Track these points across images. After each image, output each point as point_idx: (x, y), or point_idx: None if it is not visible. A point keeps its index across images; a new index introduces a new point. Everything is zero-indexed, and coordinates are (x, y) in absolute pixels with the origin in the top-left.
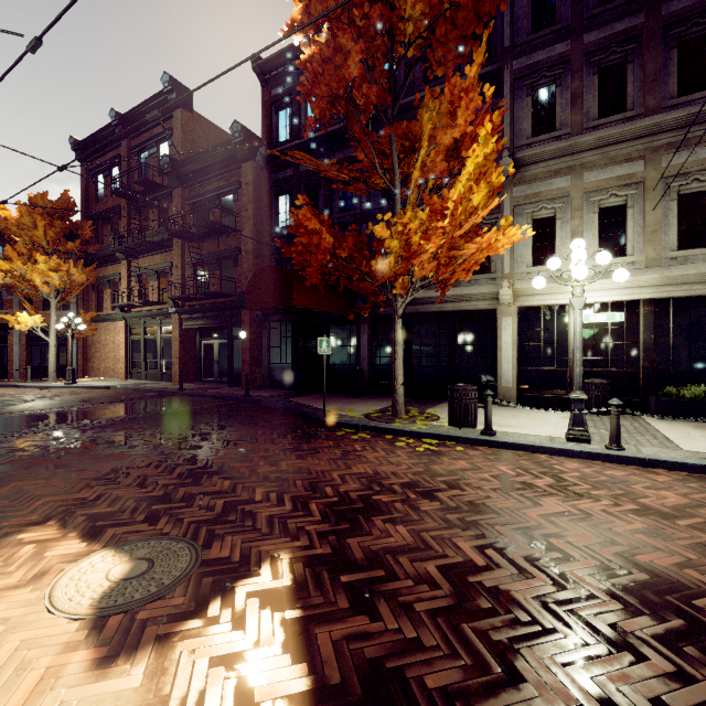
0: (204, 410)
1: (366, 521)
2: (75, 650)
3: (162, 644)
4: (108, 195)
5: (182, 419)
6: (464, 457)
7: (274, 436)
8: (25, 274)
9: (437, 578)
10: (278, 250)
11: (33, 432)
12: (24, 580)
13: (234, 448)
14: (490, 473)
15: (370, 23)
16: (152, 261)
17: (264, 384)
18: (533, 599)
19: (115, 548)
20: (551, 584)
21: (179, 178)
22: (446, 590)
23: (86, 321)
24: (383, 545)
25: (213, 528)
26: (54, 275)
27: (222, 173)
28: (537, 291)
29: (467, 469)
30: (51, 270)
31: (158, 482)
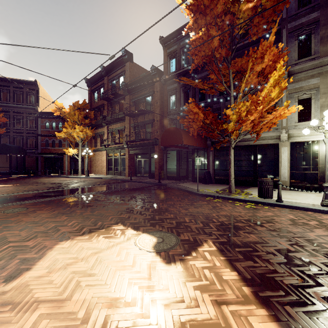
0: (144, 188)
1: (236, 232)
2: (156, 260)
3: (182, 261)
4: (99, 100)
5: (138, 191)
6: (270, 211)
7: (179, 199)
8: (71, 133)
9: (275, 253)
10: (170, 119)
11: (88, 194)
12: (125, 240)
13: (166, 203)
14: (285, 218)
15: (224, 23)
16: (117, 126)
17: (164, 177)
18: (320, 263)
19: (147, 233)
20: (327, 259)
21: (128, 91)
22: (280, 257)
23: (91, 151)
24: (247, 240)
25: (177, 230)
26: (81, 133)
27: (146, 88)
28: (301, 134)
29: (273, 216)
30: (80, 131)
31: (146, 213)
